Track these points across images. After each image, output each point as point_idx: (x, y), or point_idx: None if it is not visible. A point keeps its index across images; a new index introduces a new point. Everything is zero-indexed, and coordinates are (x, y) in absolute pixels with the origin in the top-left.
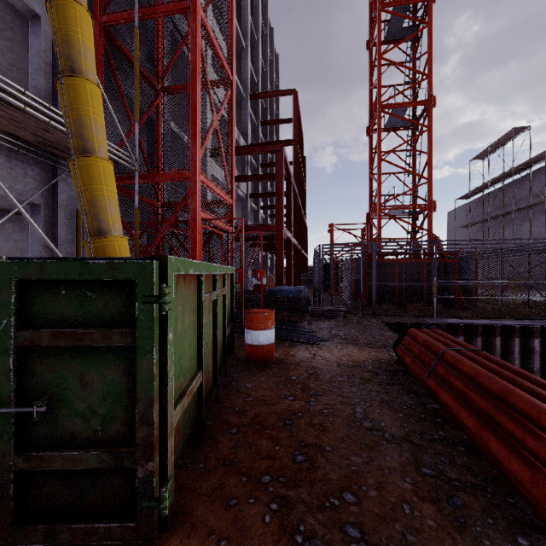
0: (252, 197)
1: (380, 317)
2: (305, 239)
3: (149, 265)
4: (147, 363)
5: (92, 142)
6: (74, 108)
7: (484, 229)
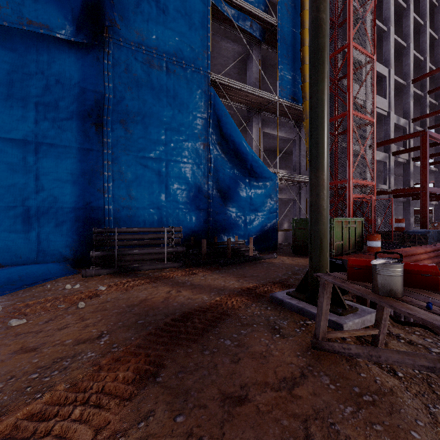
0: (414, 160)
1: None
2: None
3: (331, 219)
4: (330, 233)
5: None
6: None
7: None
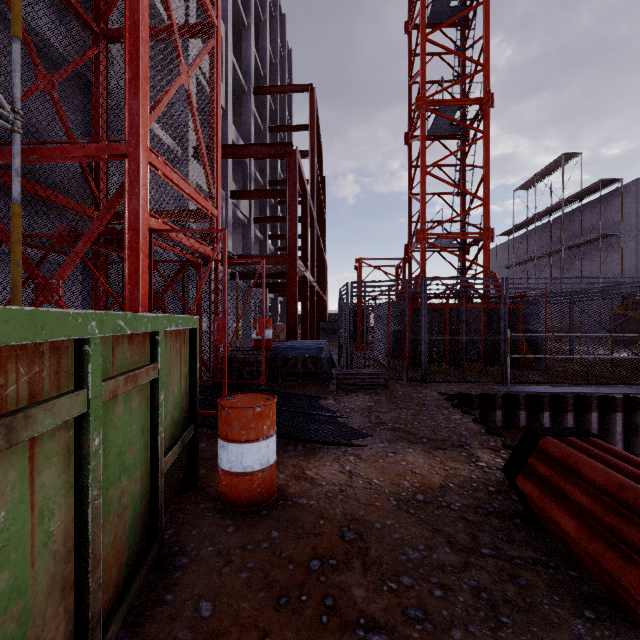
0: (257, 222)
1: (431, 385)
2: (325, 278)
3: None
4: None
5: None
6: None
7: (528, 270)
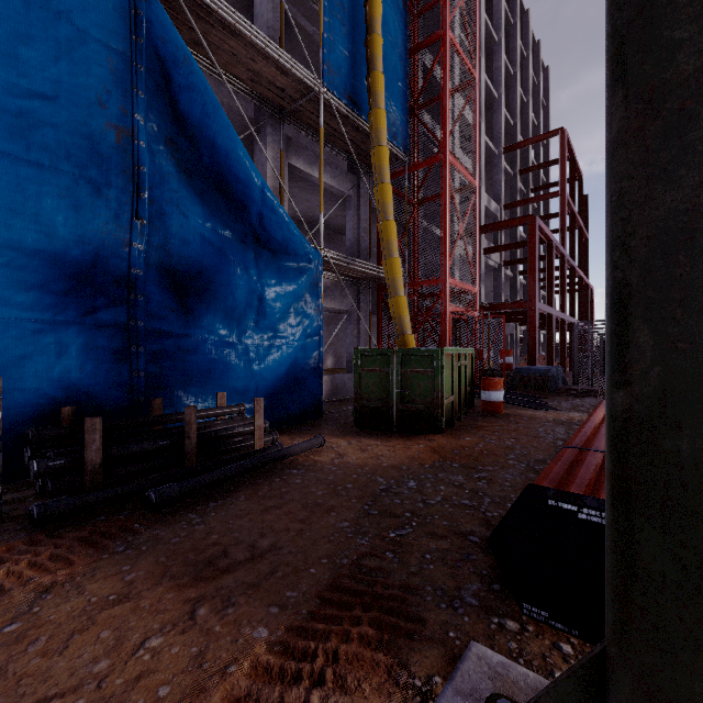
0: (506, 265)
1: None
2: (588, 306)
3: (438, 350)
4: (437, 380)
5: (398, 288)
6: (391, 274)
7: None
